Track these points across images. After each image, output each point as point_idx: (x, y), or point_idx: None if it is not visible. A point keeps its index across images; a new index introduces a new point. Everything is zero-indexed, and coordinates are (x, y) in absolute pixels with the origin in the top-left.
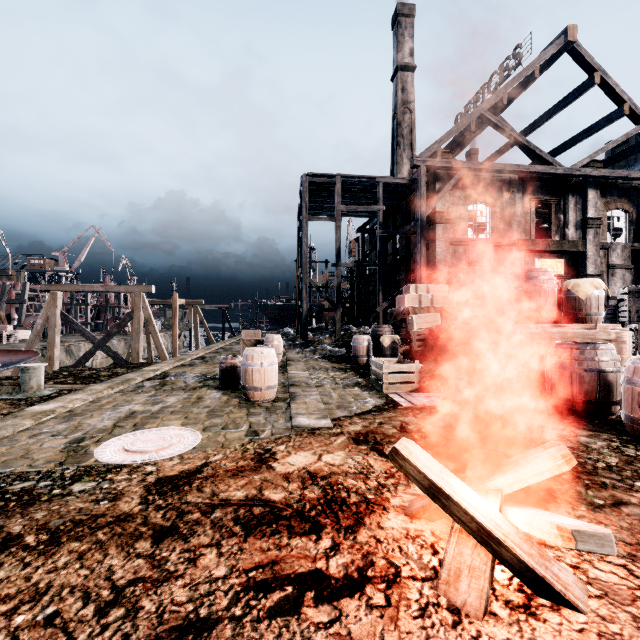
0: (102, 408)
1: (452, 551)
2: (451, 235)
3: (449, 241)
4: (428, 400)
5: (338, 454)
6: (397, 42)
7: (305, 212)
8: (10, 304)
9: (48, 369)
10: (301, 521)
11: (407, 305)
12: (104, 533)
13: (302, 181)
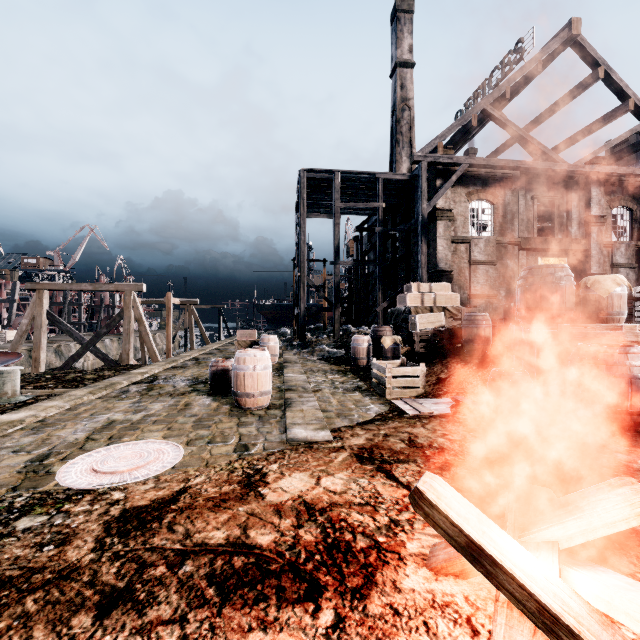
0: (78, 417)
1: (501, 639)
2: (452, 233)
3: (450, 239)
4: (436, 407)
5: (339, 476)
6: (396, 38)
7: (302, 209)
8: (1, 304)
9: (34, 371)
10: (294, 579)
11: (409, 304)
12: (35, 600)
13: (299, 177)
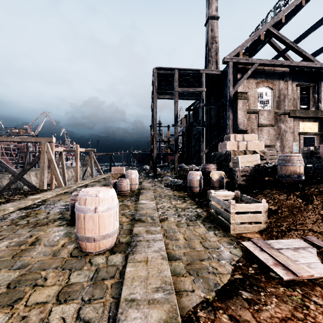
0: None
1: None
2: (247, 107)
3: (246, 111)
4: (303, 260)
5: None
6: (208, 3)
7: (155, 92)
8: None
9: None
10: None
11: (228, 149)
12: None
13: (153, 72)
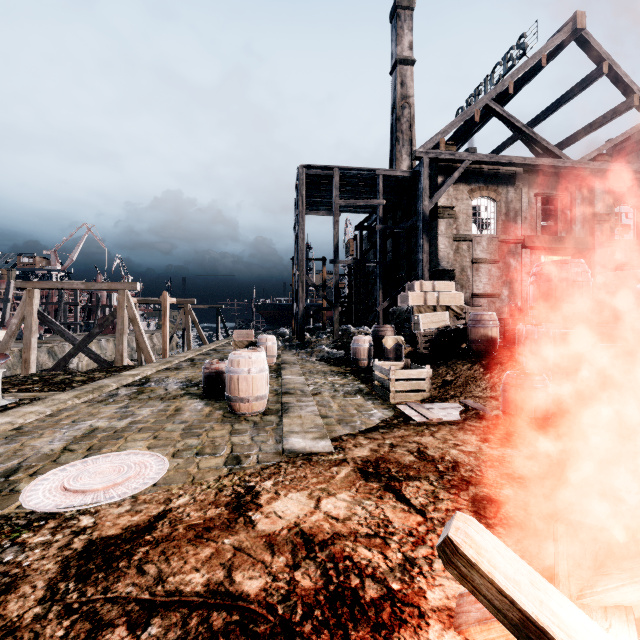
0: (58, 424)
1: None
2: (454, 231)
3: (452, 237)
4: (444, 413)
5: (342, 497)
6: (396, 35)
7: (301, 206)
8: None
9: (23, 373)
10: None
11: (411, 303)
12: None
13: (298, 173)
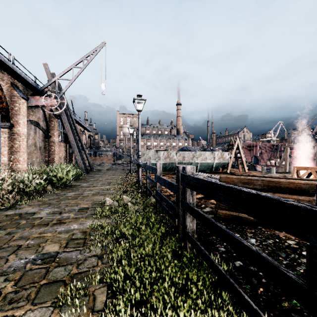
0: None
1: None
2: None
3: None
4: None
5: None
6: None
7: None
8: (281, 152)
9: None
10: None
11: None
12: None
13: None
